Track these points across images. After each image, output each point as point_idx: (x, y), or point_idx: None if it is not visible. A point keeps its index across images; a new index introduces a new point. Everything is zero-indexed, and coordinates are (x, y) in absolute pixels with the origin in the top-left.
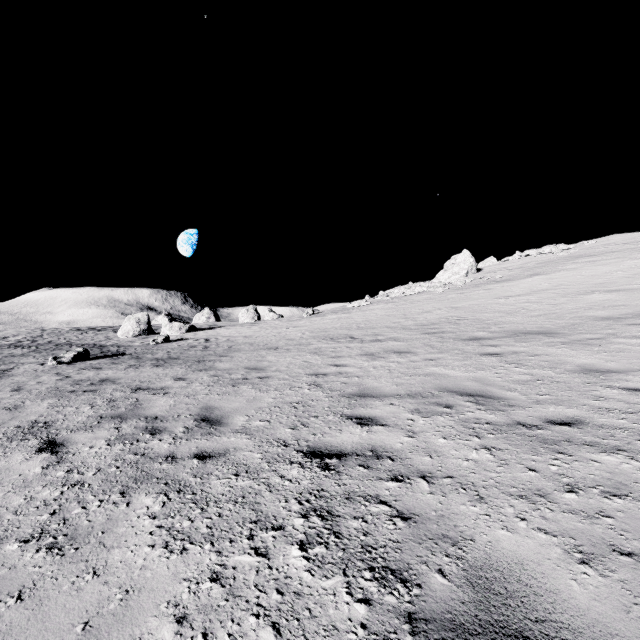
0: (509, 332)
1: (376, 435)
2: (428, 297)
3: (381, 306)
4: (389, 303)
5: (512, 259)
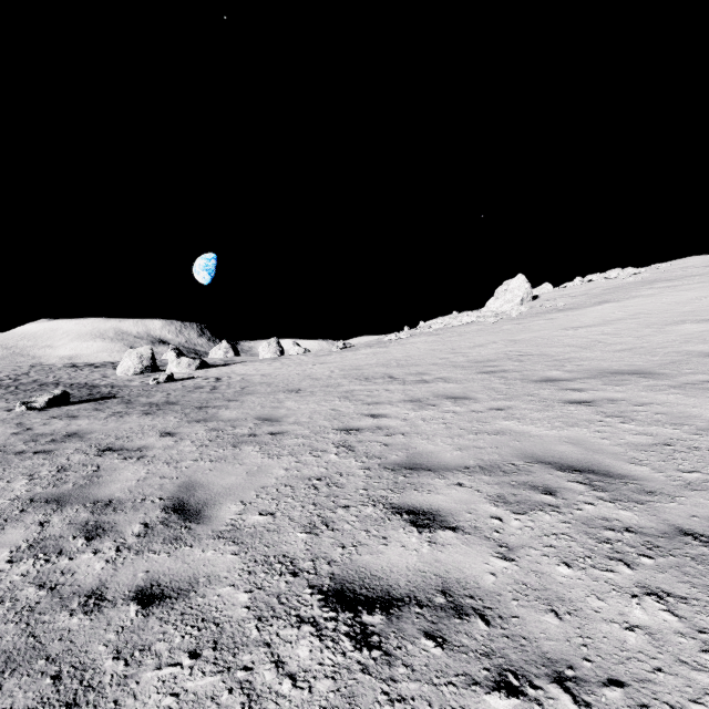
0: (591, 371)
1: (446, 552)
2: (479, 328)
3: (423, 339)
4: (433, 335)
5: (572, 285)
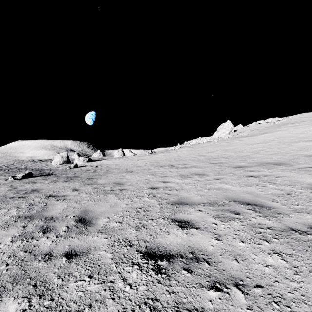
0: (258, 163)
1: (193, 237)
2: (210, 144)
3: (186, 149)
4: (190, 147)
5: (251, 125)
